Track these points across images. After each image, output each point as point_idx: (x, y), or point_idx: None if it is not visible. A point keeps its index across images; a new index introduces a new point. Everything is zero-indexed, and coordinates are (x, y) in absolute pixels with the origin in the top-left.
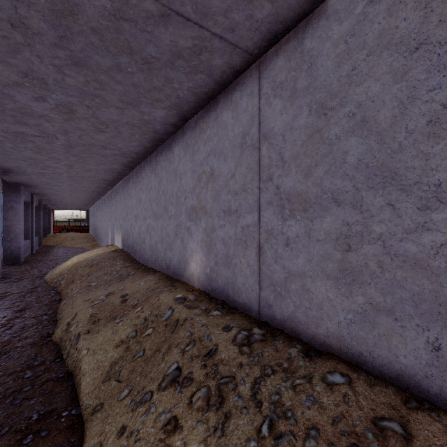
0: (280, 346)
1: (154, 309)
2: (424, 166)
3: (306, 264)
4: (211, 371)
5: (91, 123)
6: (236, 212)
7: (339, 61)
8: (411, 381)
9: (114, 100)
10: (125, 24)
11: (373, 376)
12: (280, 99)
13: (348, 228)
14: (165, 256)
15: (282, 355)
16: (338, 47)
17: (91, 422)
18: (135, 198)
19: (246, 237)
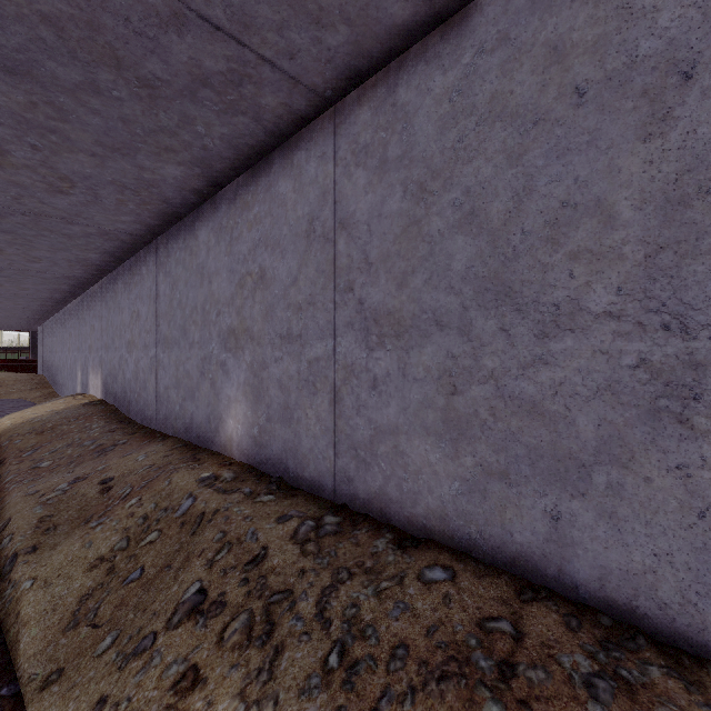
0: (363, 538)
1: (162, 498)
2: (542, 280)
3: (400, 415)
4: (256, 588)
5: (40, 176)
6: (300, 338)
7: (443, 126)
8: (527, 565)
9: (87, 140)
10: (106, 18)
11: (484, 565)
12: (364, 170)
13: (454, 362)
14: (182, 411)
15: (365, 551)
16: (441, 107)
17: (39, 704)
18: (128, 311)
19: (315, 376)
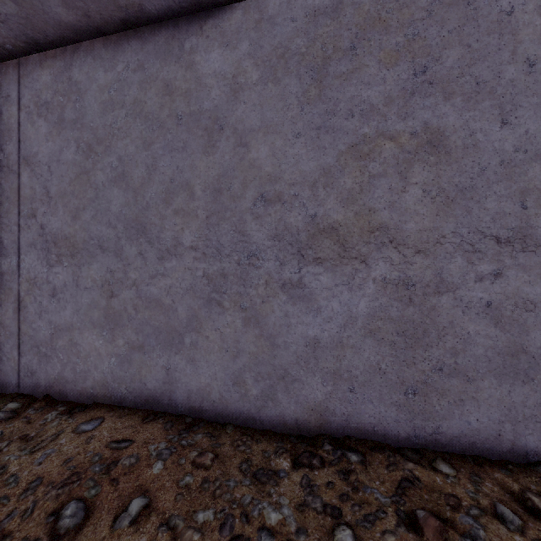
0: (36, 416)
1: None
2: (161, 224)
3: (74, 315)
4: None
5: None
6: None
7: (105, 108)
8: (154, 401)
9: None
10: None
11: (129, 409)
12: (45, 121)
13: (112, 275)
14: None
15: (34, 425)
16: (104, 94)
17: None
18: None
19: None
